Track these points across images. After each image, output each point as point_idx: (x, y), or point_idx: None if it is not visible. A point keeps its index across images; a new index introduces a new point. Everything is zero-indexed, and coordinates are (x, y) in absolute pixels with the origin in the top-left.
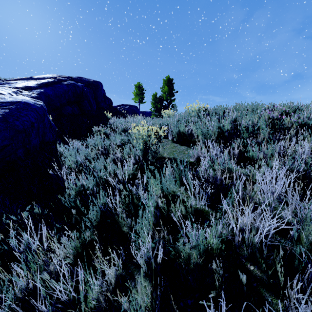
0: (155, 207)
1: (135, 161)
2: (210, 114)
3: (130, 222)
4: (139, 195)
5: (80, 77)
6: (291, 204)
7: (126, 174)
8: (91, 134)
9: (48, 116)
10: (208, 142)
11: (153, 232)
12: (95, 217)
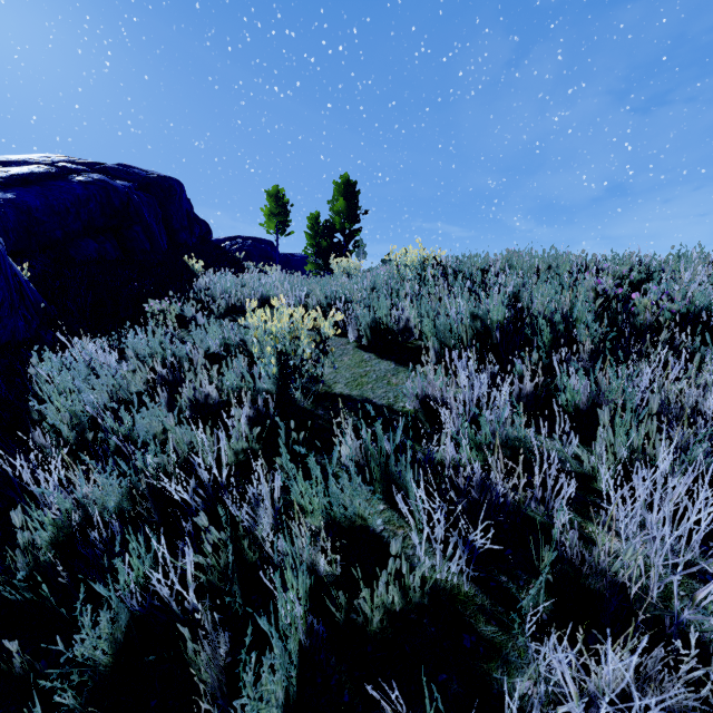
0: (307, 593)
1: (255, 410)
2: (450, 277)
3: (229, 641)
4: (261, 538)
5: (126, 165)
6: (707, 572)
7: (224, 462)
8: (144, 318)
9: (15, 268)
10: (451, 355)
11: (300, 689)
12: (104, 640)
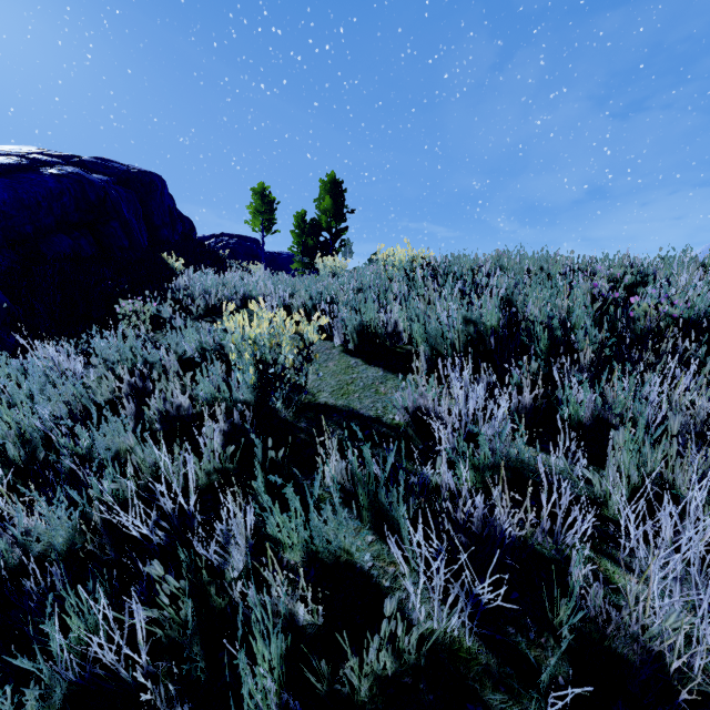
0: (283, 657)
1: (230, 424)
2: (439, 278)
3: None
4: (230, 582)
5: (105, 159)
6: None
7: (191, 488)
8: (118, 319)
9: None
10: (443, 362)
11: None
12: None
